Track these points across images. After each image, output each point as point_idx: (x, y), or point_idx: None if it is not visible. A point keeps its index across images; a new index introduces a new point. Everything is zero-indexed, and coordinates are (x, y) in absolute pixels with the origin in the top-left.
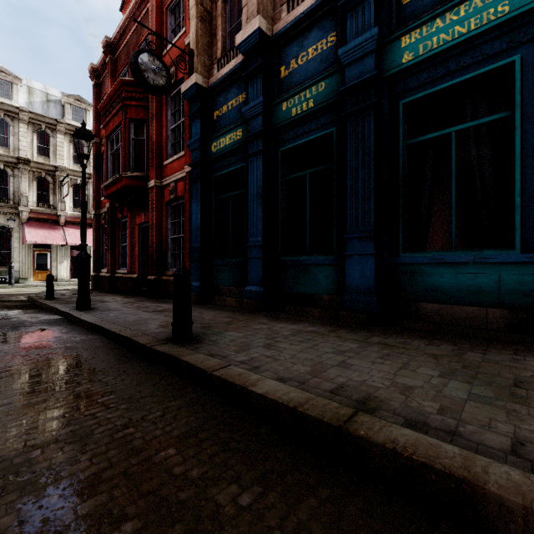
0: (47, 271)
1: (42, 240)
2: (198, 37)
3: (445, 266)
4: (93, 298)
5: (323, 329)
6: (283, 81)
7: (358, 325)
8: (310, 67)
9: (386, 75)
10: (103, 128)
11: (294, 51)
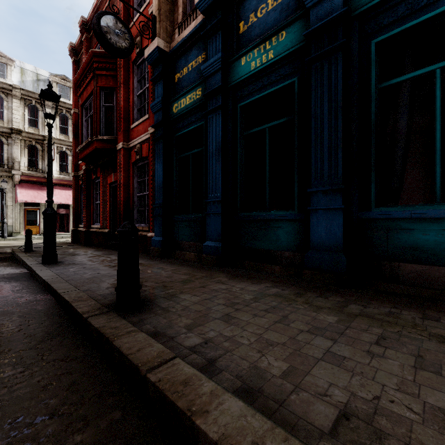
0: (36, 226)
1: (32, 199)
2: (160, 4)
3: (428, 222)
4: (67, 251)
5: (287, 291)
6: (242, 36)
7: (325, 286)
8: (270, 18)
9: (356, 13)
10: (79, 98)
11: (253, 4)
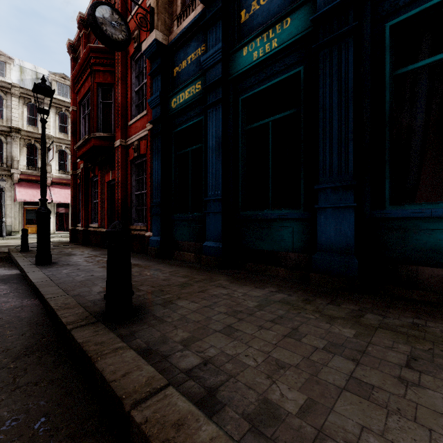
0: (35, 225)
1: (31, 198)
2: None
3: None
4: (64, 250)
5: (294, 297)
6: (243, 26)
7: (335, 291)
8: (274, 5)
9: None
10: (76, 95)
11: None
